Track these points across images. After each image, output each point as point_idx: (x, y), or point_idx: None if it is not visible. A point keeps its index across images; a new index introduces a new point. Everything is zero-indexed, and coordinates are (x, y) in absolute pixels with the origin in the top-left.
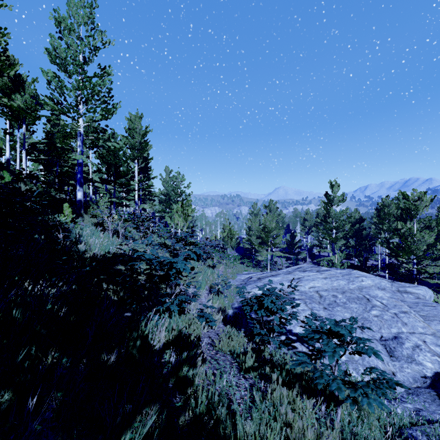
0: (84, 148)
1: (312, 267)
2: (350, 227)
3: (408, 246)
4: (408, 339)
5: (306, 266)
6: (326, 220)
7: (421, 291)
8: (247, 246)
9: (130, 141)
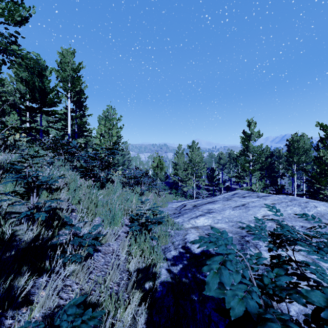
0: (20, 86)
1: (249, 193)
2: (263, 161)
3: None
4: None
5: (242, 192)
6: (244, 153)
7: None
8: (174, 179)
9: (61, 74)
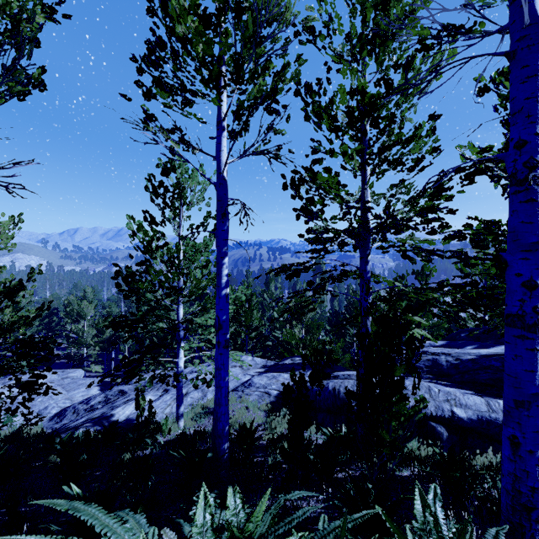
0: None
1: None
2: (40, 321)
3: (82, 337)
4: (51, 406)
5: None
6: None
7: (76, 373)
8: None
9: None
